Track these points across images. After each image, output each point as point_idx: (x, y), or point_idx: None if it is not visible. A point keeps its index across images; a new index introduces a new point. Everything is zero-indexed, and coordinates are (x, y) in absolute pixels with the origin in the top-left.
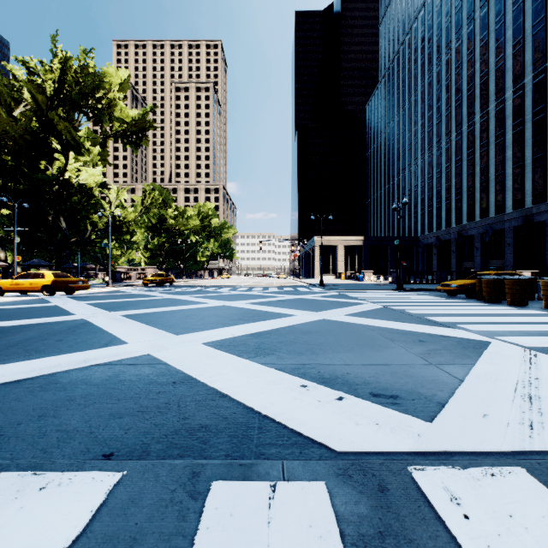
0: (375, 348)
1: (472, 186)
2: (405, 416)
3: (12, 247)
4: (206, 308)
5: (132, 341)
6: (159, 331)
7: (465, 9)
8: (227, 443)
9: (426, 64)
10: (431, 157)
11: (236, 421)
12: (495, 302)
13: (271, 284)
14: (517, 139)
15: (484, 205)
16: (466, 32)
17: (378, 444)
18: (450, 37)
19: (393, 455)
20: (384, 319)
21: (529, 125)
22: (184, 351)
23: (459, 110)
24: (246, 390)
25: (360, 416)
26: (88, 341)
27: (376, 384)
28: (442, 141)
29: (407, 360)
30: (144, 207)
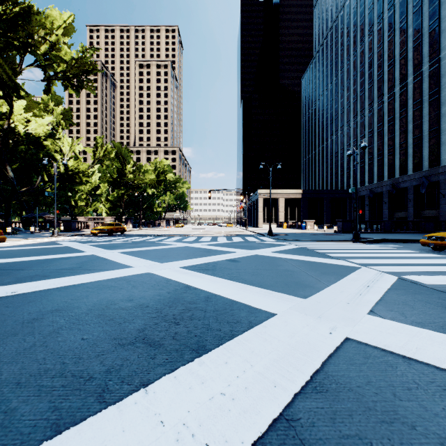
0: None
1: (404, 142)
2: None
3: None
4: (111, 282)
5: None
6: None
7: None
8: None
9: (359, 36)
10: (363, 119)
11: None
12: None
13: (220, 233)
14: None
15: (417, 159)
16: (398, 2)
17: None
18: (382, 8)
19: None
20: None
21: None
22: None
23: (391, 74)
24: None
25: None
26: None
27: None
28: (374, 103)
29: None
30: (96, 159)
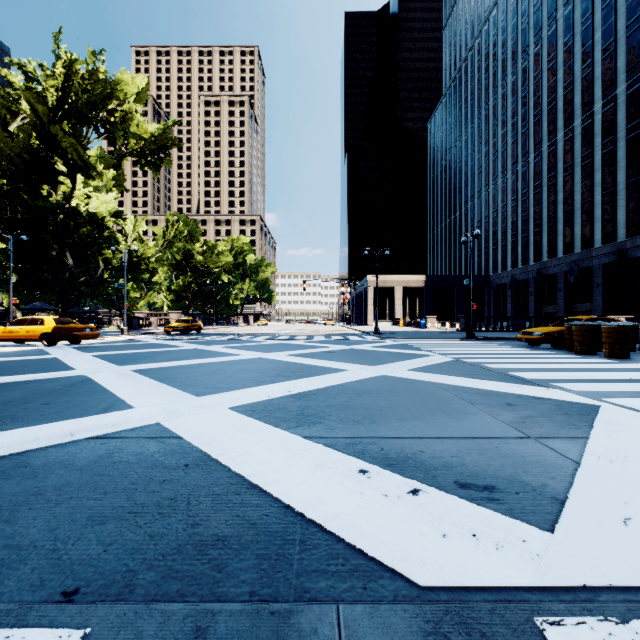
0: (452, 414)
1: (553, 216)
2: (512, 521)
3: (8, 287)
4: (238, 361)
5: (139, 404)
6: (176, 391)
7: (545, 8)
8: (253, 569)
9: (499, 73)
10: (505, 183)
11: (269, 530)
12: (589, 354)
13: (317, 332)
14: (608, 161)
15: (568, 238)
16: (546, 35)
17: (481, 573)
18: (528, 40)
19: (506, 592)
20: (457, 375)
21: (622, 144)
22: (204, 419)
23: (538, 127)
24: (283, 478)
25: (447, 521)
26: (83, 404)
27: (461, 468)
28: (518, 164)
29: (496, 431)
30: (166, 241)
